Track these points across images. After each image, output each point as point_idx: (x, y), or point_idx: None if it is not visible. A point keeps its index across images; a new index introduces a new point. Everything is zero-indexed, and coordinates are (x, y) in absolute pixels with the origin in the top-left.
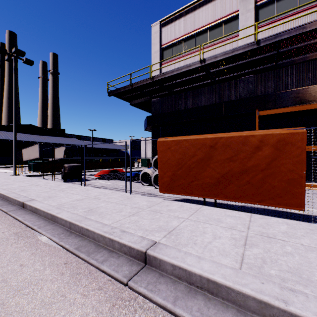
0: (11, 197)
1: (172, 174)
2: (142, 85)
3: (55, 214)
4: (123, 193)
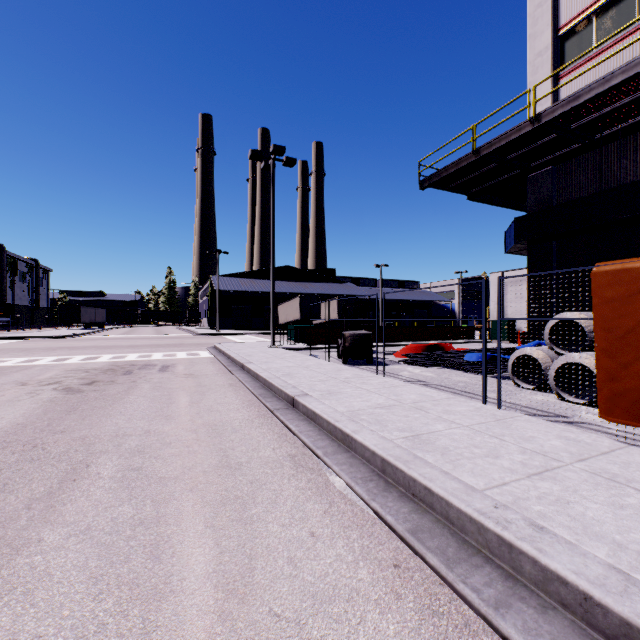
0: (275, 385)
1: None
2: (506, 144)
3: (349, 433)
4: (477, 403)
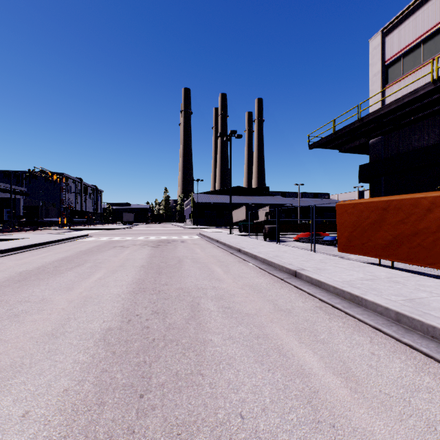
0: (232, 246)
1: (348, 235)
2: (349, 130)
3: (256, 255)
4: (308, 251)
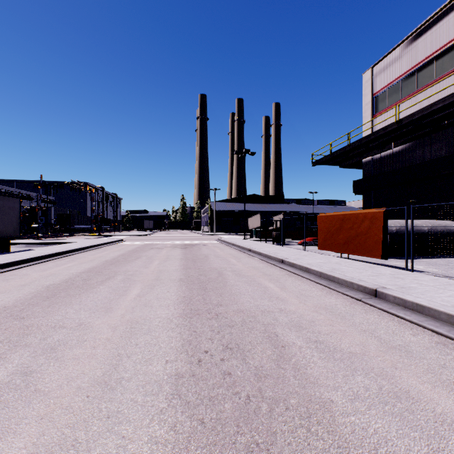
0: (245, 247)
1: (323, 237)
2: (342, 153)
3: (261, 252)
4: (301, 250)
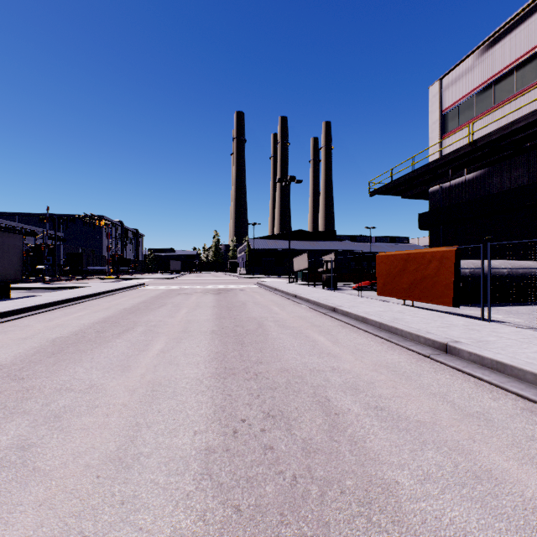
0: (289, 292)
1: (383, 281)
2: (405, 180)
3: (308, 298)
4: (356, 296)
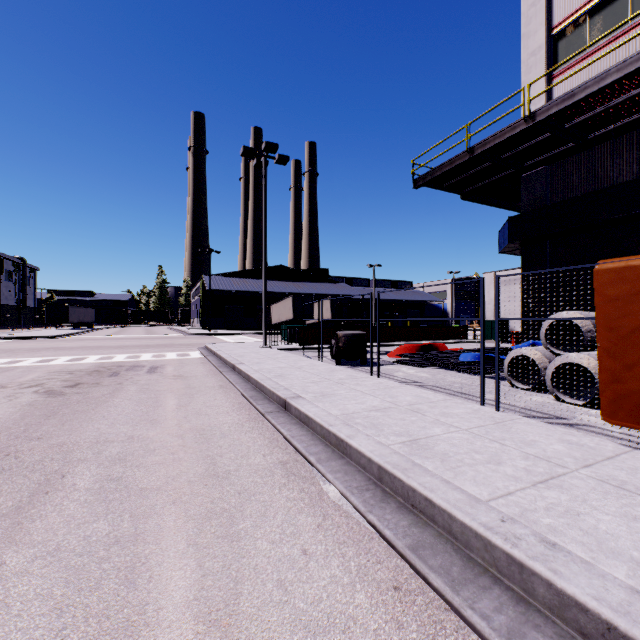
0: (266, 386)
1: None
2: (501, 143)
3: (344, 438)
4: (475, 405)
